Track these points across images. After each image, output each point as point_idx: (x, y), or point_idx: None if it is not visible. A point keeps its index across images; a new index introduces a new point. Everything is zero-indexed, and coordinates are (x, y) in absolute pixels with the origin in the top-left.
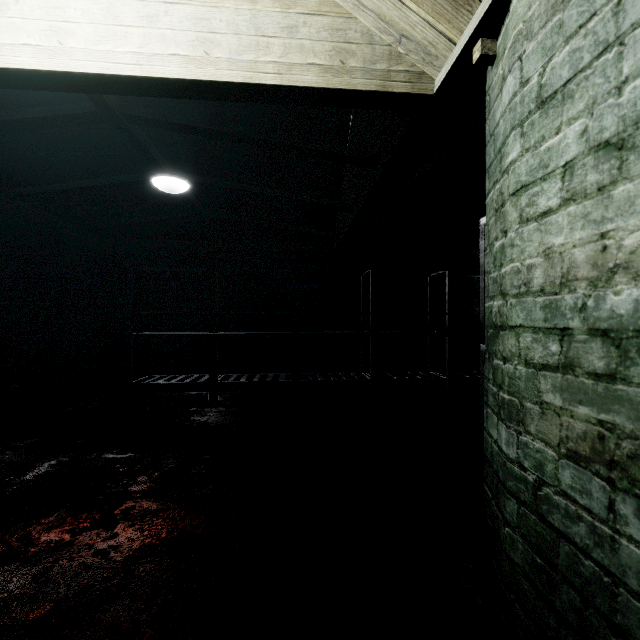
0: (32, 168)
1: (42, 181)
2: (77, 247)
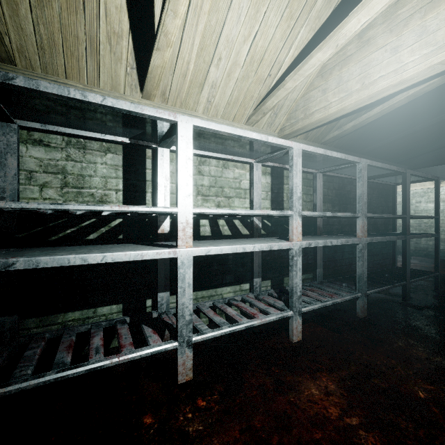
0: None
1: None
2: None
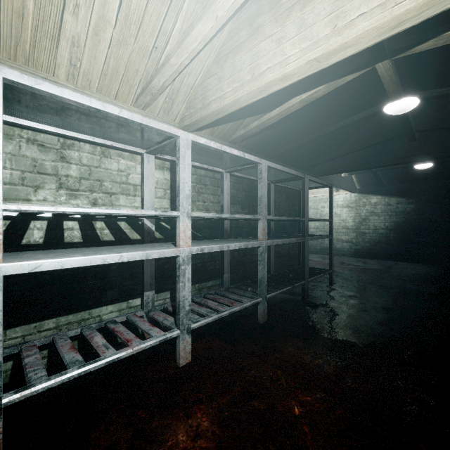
0: (420, 173)
1: (430, 173)
2: None
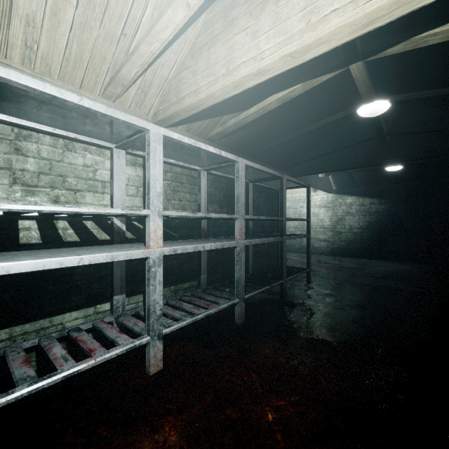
0: (391, 175)
1: (400, 175)
2: (446, 189)
